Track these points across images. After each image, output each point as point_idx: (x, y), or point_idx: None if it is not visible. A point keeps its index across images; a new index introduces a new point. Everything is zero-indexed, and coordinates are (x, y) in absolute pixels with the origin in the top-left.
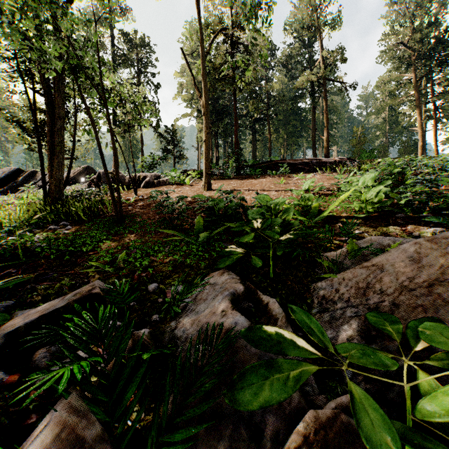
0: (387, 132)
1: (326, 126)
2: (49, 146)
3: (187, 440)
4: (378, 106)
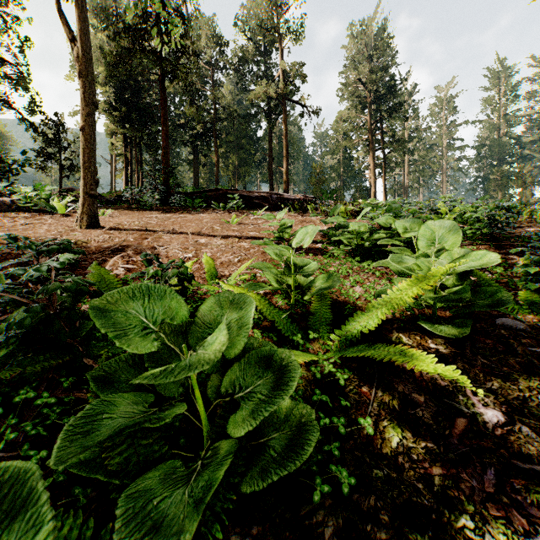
0: (342, 176)
1: (286, 156)
2: None
3: None
4: (333, 146)
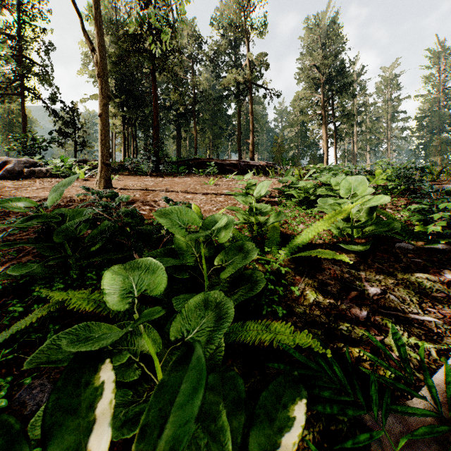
0: (299, 145)
1: (252, 130)
2: None
3: None
4: (292, 121)
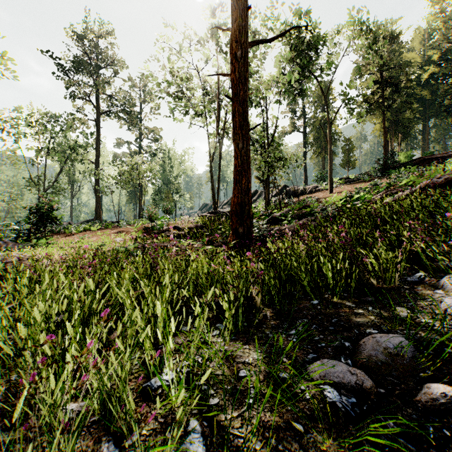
0: None
1: None
2: (266, 187)
3: None
4: None
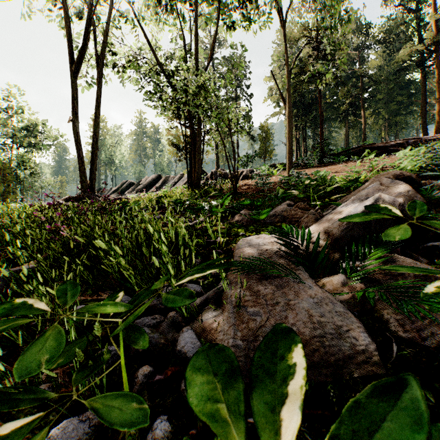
0: None
1: (437, 98)
2: (193, 157)
3: (270, 219)
4: None
